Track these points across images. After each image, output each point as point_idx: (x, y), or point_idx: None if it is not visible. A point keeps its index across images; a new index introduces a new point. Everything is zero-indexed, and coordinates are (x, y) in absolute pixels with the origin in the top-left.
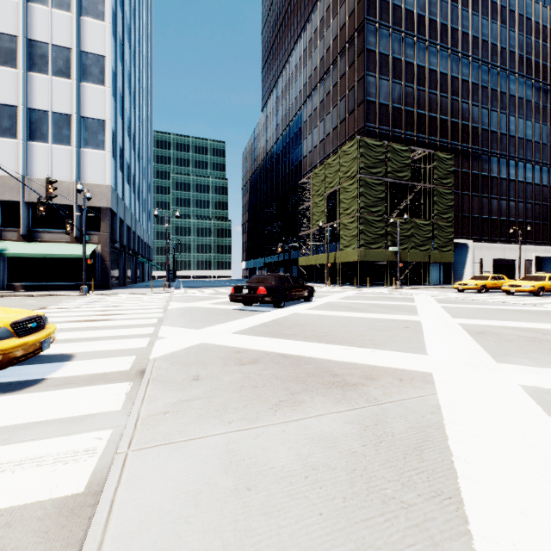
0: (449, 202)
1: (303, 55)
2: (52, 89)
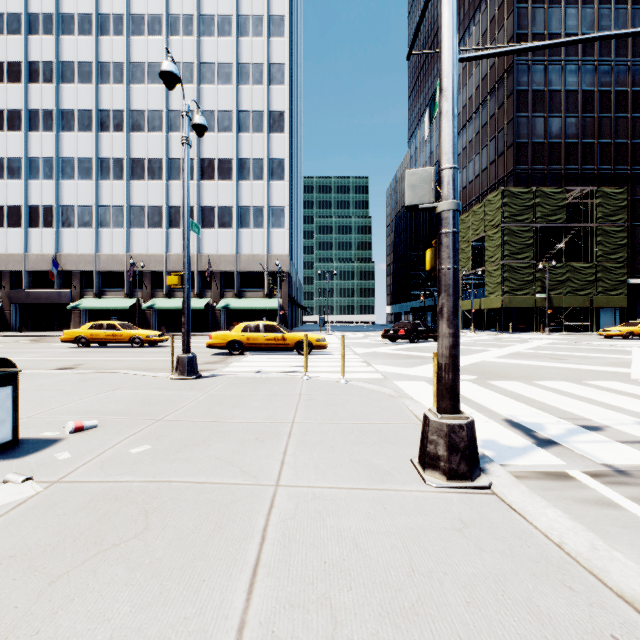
0: (620, 241)
1: None
2: (252, 191)
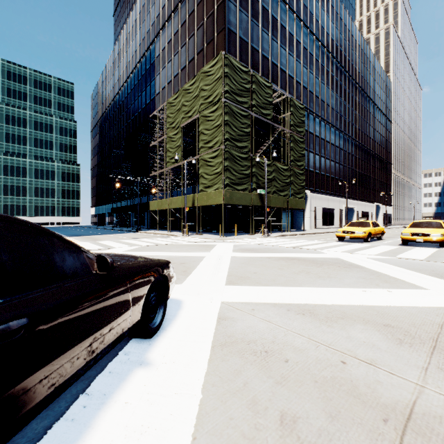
0: (302, 151)
1: None
2: None
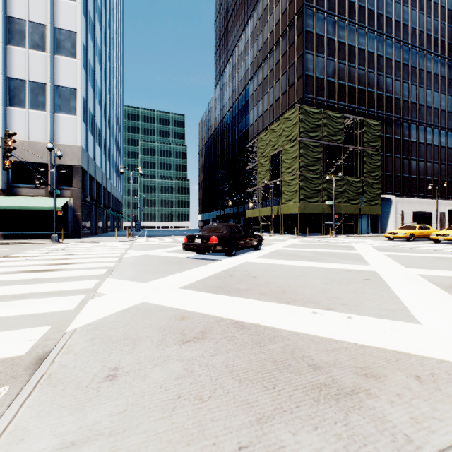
0: (377, 162)
1: (250, 39)
2: (28, 61)
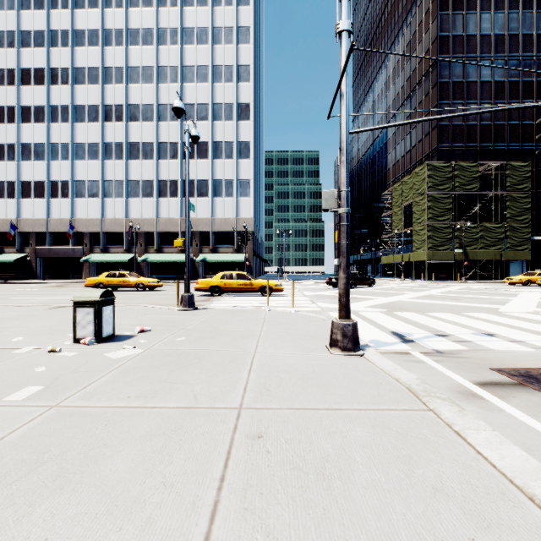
0: (525, 205)
1: (387, 81)
2: (224, 167)
